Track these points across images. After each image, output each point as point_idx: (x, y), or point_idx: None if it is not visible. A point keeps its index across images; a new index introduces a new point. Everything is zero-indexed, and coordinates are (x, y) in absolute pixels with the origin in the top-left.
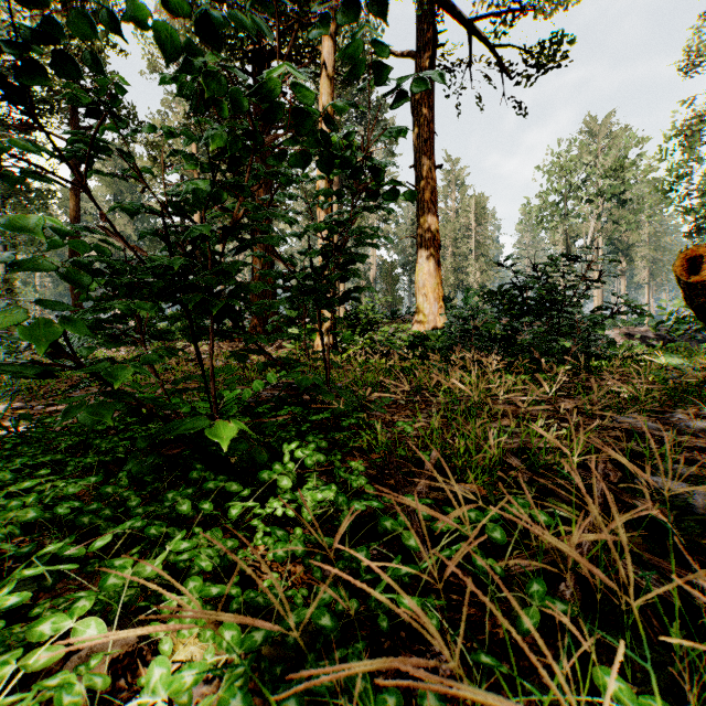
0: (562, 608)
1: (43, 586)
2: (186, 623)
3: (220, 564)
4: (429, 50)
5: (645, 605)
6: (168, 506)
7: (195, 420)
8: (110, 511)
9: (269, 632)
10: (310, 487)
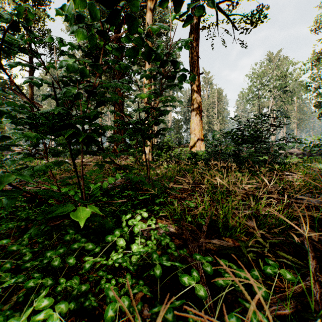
0: None
1: None
2: None
3: (73, 307)
4: (197, 18)
5: None
6: (44, 264)
7: (64, 207)
8: (10, 264)
9: None
10: (136, 244)
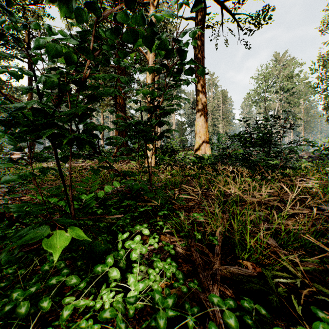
0: None
1: None
2: None
3: None
4: (202, 16)
5: None
6: (5, 312)
7: (37, 232)
8: None
9: None
10: (134, 276)
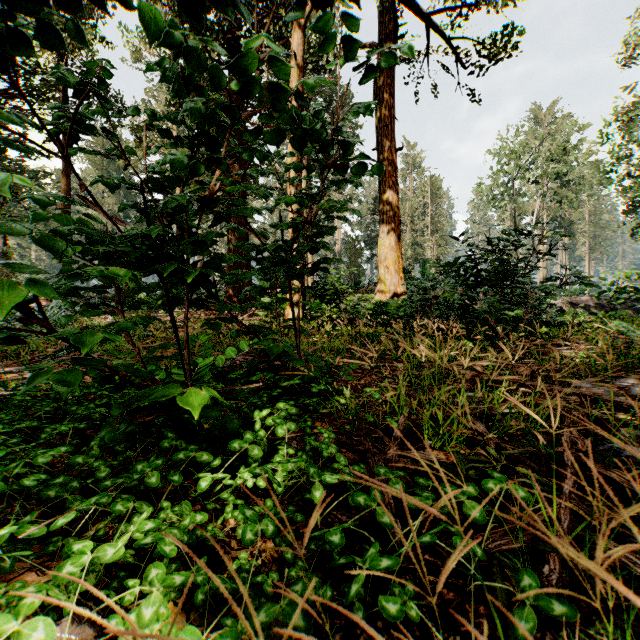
0: (560, 609)
1: (2, 567)
2: (145, 621)
3: (187, 541)
4: (390, 42)
5: (637, 592)
6: (136, 479)
7: (165, 391)
8: (78, 483)
9: (235, 639)
10: (281, 456)
